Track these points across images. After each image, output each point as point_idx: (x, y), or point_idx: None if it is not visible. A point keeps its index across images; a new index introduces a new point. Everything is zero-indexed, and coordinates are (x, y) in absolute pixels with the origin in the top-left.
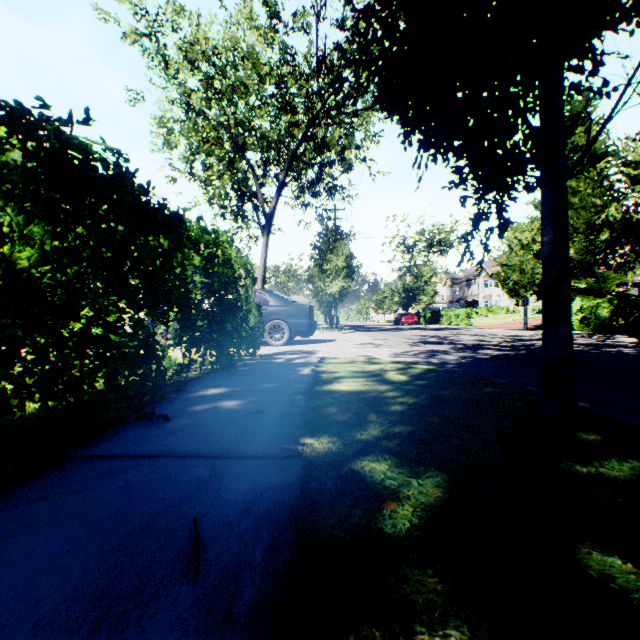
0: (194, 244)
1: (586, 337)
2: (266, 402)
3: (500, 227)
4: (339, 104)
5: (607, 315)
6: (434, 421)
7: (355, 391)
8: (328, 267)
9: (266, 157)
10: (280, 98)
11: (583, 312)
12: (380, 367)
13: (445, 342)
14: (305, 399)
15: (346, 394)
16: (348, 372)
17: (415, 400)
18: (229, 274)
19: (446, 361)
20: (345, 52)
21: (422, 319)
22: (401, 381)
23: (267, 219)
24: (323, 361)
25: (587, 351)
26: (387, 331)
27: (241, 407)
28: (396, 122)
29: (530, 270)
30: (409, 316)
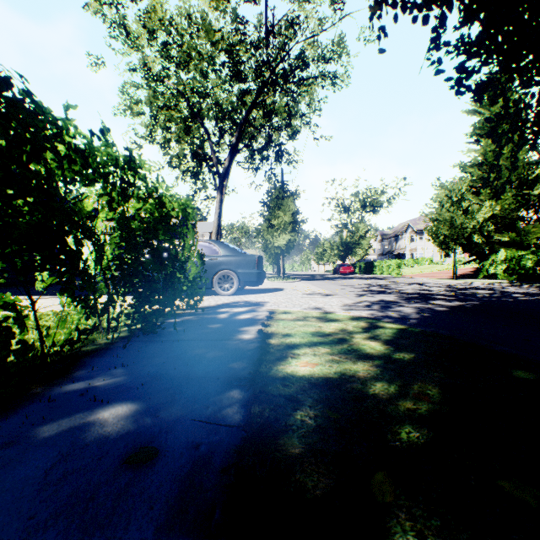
0: (84, 159)
1: (516, 286)
2: (175, 411)
3: (534, 133)
4: (286, 73)
5: (531, 265)
6: (532, 505)
7: (322, 378)
8: (276, 222)
9: (221, 126)
10: (232, 67)
11: (508, 263)
12: (340, 326)
13: (389, 291)
14: (243, 401)
15: (309, 387)
16: (304, 335)
17: (429, 405)
18: (158, 214)
19: (406, 315)
20: (292, 21)
21: (357, 269)
22: (379, 353)
23: (221, 178)
24: (272, 317)
25: (539, 301)
26: (329, 280)
27: (123, 430)
28: (370, 5)
29: (459, 225)
30: (346, 266)
